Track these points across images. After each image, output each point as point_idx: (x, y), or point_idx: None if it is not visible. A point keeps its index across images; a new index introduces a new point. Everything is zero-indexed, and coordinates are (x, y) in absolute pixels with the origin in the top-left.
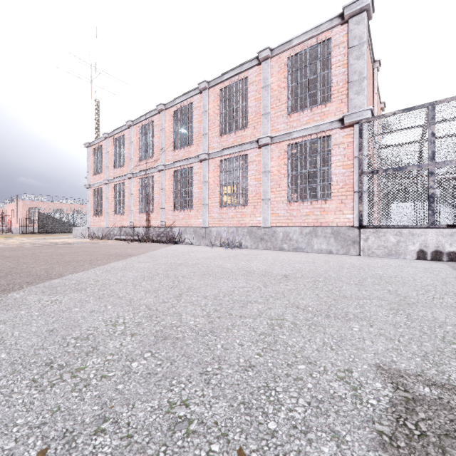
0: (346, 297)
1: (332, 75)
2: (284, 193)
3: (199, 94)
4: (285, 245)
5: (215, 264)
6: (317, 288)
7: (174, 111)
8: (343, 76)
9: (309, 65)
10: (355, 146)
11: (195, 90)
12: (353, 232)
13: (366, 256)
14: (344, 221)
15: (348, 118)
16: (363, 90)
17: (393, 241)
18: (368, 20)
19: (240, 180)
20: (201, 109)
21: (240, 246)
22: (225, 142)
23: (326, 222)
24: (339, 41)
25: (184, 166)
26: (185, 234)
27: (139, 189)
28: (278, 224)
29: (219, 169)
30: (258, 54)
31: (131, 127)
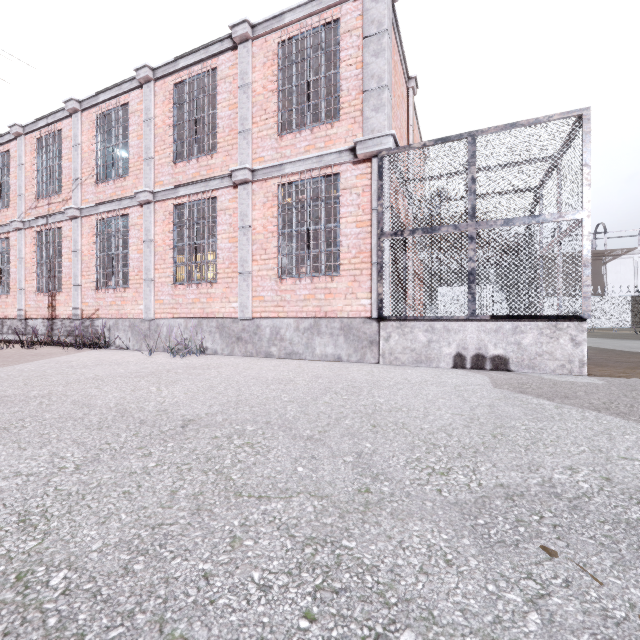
0: (241, 493)
1: (341, 77)
2: (273, 263)
3: (139, 89)
4: (274, 348)
5: (82, 396)
6: (209, 460)
7: (98, 115)
8: (356, 81)
9: (308, 58)
10: (373, 192)
11: (132, 82)
12: (370, 327)
13: (387, 365)
14: (358, 309)
15: (361, 147)
16: (384, 106)
17: (423, 341)
18: (393, 1)
19: (206, 240)
20: (143, 115)
21: (199, 352)
22: (182, 175)
23: (333, 311)
24: (351, 26)
25: (114, 212)
26: (116, 331)
27: (35, 251)
28: (263, 314)
29: (171, 219)
30: (232, 30)
31: (21, 137)
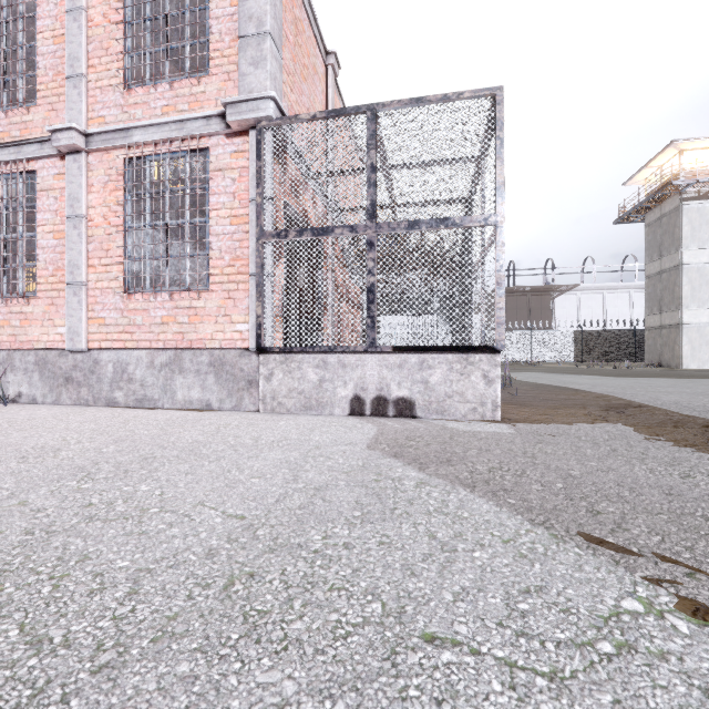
0: None
1: (211, 15)
2: (117, 271)
3: None
4: (119, 393)
5: None
6: None
7: None
8: (231, 23)
9: None
10: (252, 176)
11: None
12: (248, 362)
13: (266, 414)
14: (233, 337)
15: (233, 111)
16: (265, 60)
17: (314, 380)
18: None
19: (19, 234)
20: None
21: None
22: None
23: (201, 340)
24: None
25: None
26: None
27: None
28: (104, 344)
29: None
30: None
31: None
